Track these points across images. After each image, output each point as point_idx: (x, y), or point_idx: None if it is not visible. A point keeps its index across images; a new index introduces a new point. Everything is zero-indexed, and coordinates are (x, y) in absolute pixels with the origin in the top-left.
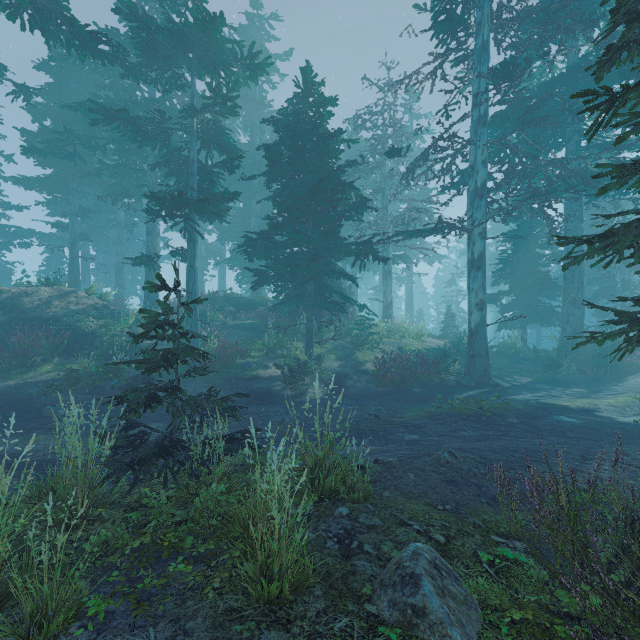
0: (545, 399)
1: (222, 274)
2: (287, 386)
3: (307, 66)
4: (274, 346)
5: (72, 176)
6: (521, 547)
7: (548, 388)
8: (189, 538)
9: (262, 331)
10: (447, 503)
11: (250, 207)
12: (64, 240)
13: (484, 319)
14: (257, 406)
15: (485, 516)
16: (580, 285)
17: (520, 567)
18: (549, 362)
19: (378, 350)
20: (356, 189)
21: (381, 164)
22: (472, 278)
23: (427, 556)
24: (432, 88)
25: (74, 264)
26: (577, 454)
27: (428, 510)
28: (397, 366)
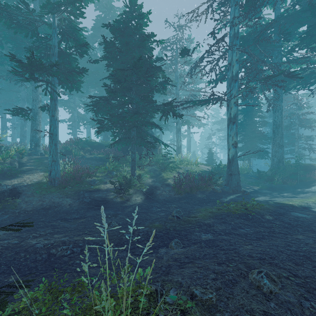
0: (275, 200)
1: (88, 131)
2: (118, 195)
3: None
4: (112, 170)
5: None
6: None
7: (270, 192)
8: None
9: (106, 161)
10: None
11: (102, 93)
12: None
13: (237, 153)
14: (95, 210)
15: None
16: (282, 136)
17: None
18: (267, 177)
19: (175, 172)
20: (162, 71)
21: (175, 70)
22: (230, 129)
23: None
24: (206, 20)
25: None
26: None
27: None
28: (187, 181)
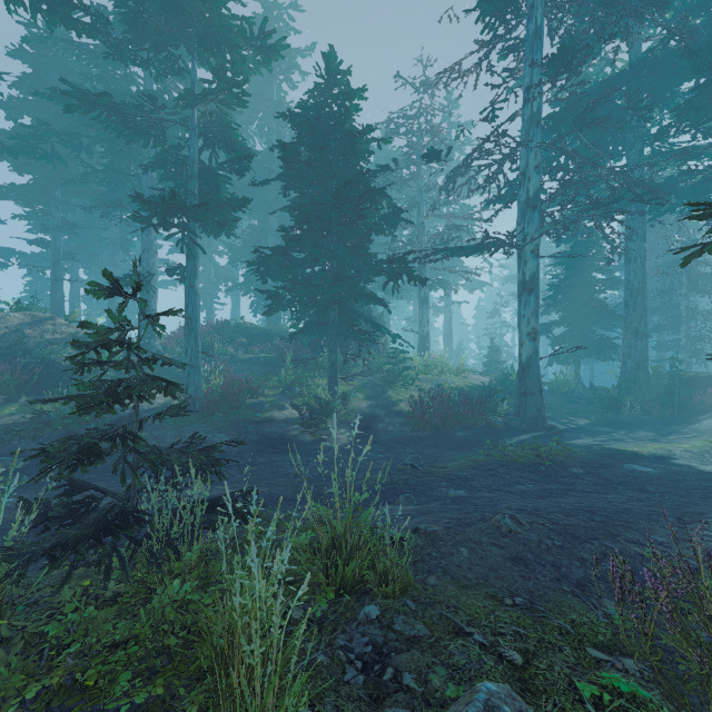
0: (609, 444)
1: (235, 302)
2: (306, 430)
3: (330, 52)
4: (292, 383)
5: (54, 184)
6: (635, 669)
7: (609, 431)
8: (124, 677)
9: (279, 366)
10: (517, 594)
11: (266, 224)
12: (49, 261)
13: (537, 351)
14: (269, 455)
15: (573, 615)
16: (643, 313)
17: (643, 710)
18: (609, 401)
19: (414, 388)
20: (388, 197)
21: (417, 175)
22: (523, 303)
23: (508, 710)
24: (476, 83)
25: (57, 288)
26: (670, 516)
27: (492, 607)
28: (436, 406)
